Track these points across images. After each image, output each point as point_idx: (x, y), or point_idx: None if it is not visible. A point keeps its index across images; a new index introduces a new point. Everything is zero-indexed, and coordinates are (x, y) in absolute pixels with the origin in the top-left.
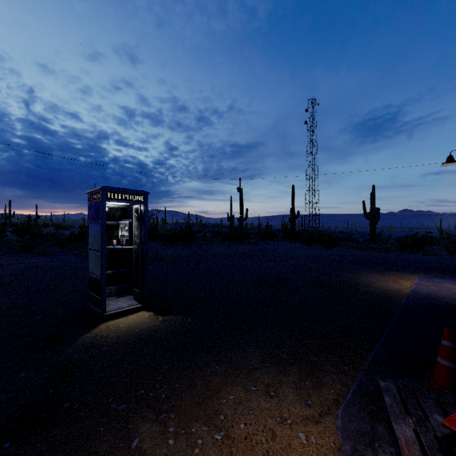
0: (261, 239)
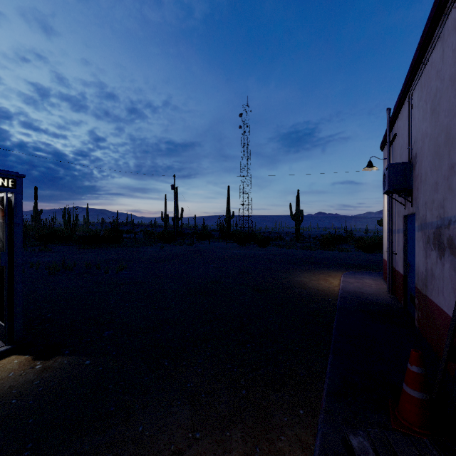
0: (197, 240)
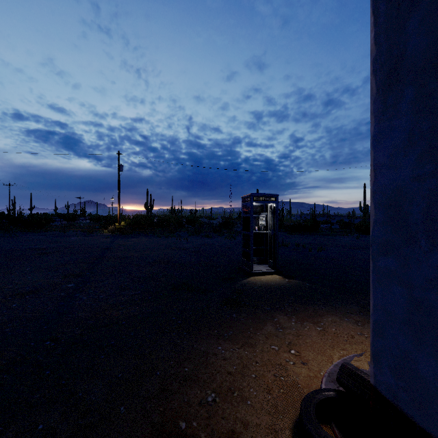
0: None
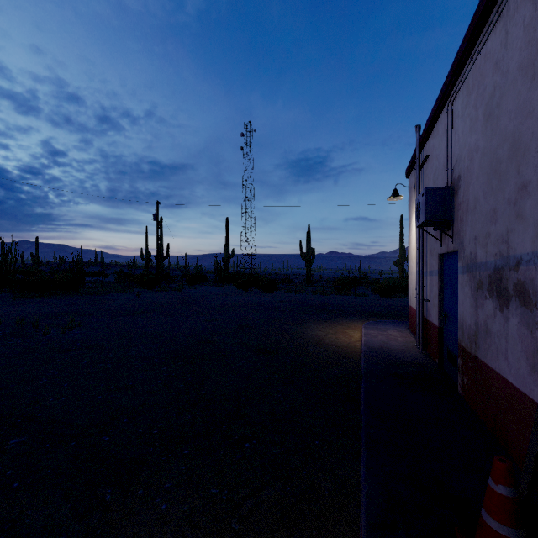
0: (187, 284)
